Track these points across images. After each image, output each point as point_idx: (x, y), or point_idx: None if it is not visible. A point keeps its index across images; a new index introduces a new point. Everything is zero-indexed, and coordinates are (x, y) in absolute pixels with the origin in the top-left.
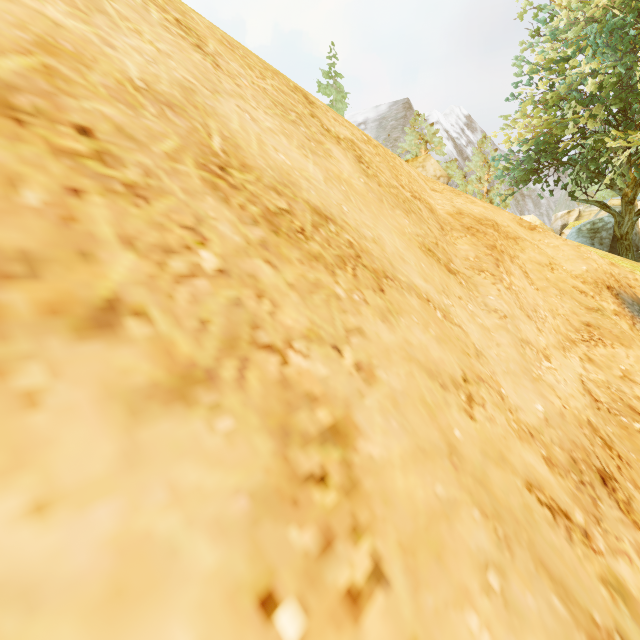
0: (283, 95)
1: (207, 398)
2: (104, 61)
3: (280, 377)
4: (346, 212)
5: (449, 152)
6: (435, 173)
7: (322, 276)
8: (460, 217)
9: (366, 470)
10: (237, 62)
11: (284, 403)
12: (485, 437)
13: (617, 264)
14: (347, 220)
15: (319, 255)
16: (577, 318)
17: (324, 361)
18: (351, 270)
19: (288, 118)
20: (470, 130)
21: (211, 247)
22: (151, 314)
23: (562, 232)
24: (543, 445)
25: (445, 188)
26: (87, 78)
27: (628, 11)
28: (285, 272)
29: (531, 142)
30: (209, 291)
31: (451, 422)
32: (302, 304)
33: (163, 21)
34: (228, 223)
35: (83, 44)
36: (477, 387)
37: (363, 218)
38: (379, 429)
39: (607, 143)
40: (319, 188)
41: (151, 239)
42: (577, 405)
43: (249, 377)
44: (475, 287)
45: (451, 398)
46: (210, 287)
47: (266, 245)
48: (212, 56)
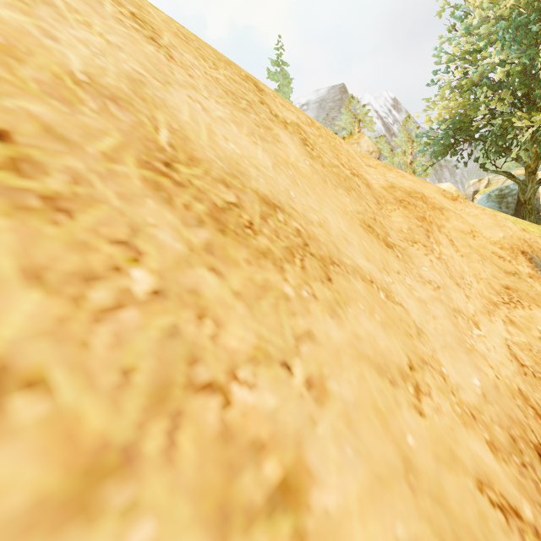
0: (235, 84)
1: (120, 497)
2: (41, 54)
3: (221, 427)
4: (293, 197)
5: (378, 129)
6: (368, 149)
7: (270, 275)
8: (393, 190)
9: (321, 536)
10: (191, 53)
11: (224, 467)
12: (435, 435)
13: (528, 230)
14: (294, 206)
15: (267, 250)
16: (497, 281)
17: (272, 387)
18: (299, 262)
19: (239, 106)
20: (396, 110)
21: (146, 262)
22: (52, 379)
23: (474, 197)
24: (485, 427)
25: (378, 164)
26: (16, 72)
27: (531, 10)
28: (231, 278)
29: (449, 121)
30: (138, 324)
31: (403, 427)
32: (249, 315)
33: (117, 14)
34: (169, 228)
35: (18, 36)
36: (422, 373)
37: (309, 202)
38: (333, 465)
39: (513, 122)
40: (268, 175)
41: (68, 265)
42: (507, 373)
43: (181, 441)
44: (410, 259)
45: (401, 395)
46: (140, 318)
47: (211, 248)
48: (166, 48)
